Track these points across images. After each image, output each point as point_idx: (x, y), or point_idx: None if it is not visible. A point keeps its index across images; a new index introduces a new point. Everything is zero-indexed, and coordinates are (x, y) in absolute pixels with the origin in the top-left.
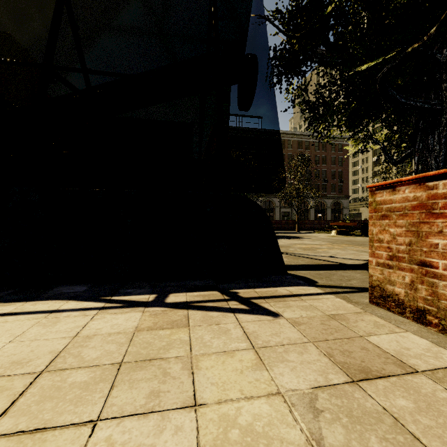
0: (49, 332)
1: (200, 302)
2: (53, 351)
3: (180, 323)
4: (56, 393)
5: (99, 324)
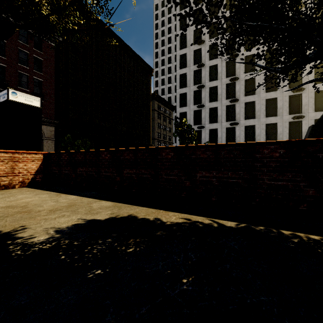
0: None
1: None
2: None
3: None
4: None
5: None
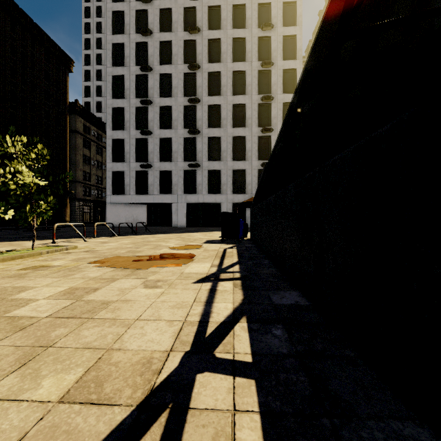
0: (159, 308)
1: (164, 435)
2: (118, 316)
3: (83, 390)
4: (52, 327)
5: (154, 326)
